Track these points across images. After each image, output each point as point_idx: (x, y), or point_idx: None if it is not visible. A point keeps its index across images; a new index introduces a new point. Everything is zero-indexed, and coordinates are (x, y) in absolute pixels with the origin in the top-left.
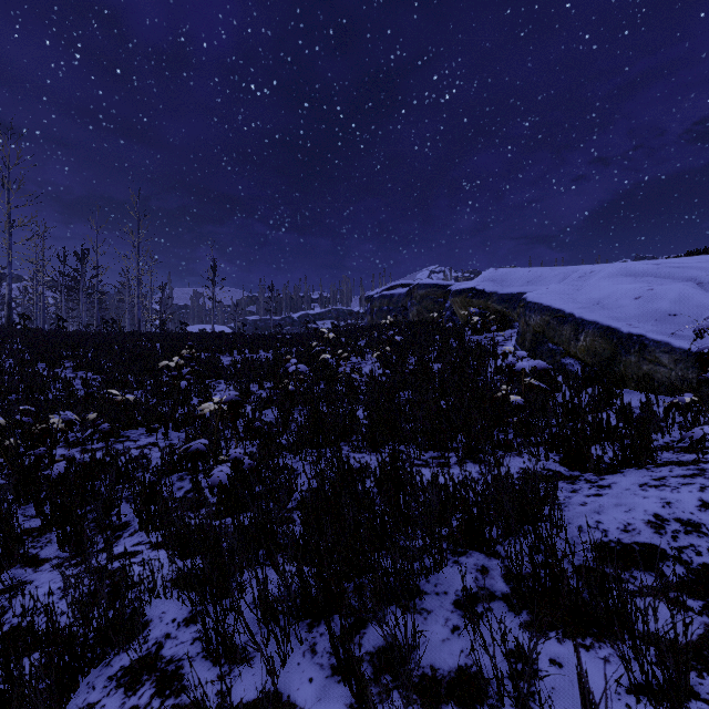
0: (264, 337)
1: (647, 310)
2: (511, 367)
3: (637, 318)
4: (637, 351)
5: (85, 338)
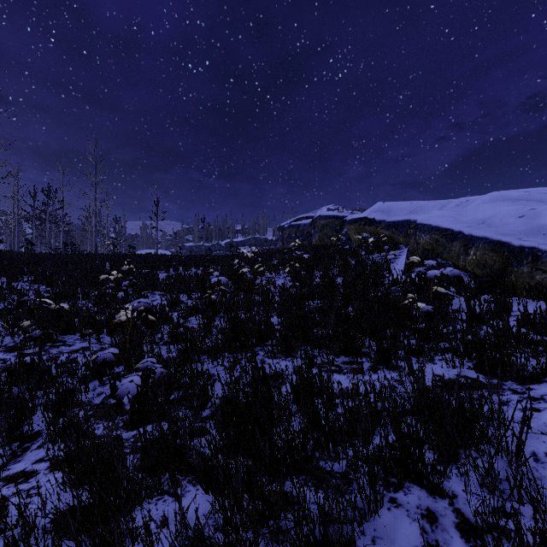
0: (195, 257)
1: (533, 226)
2: (420, 275)
3: (525, 233)
4: (530, 262)
5: (47, 257)
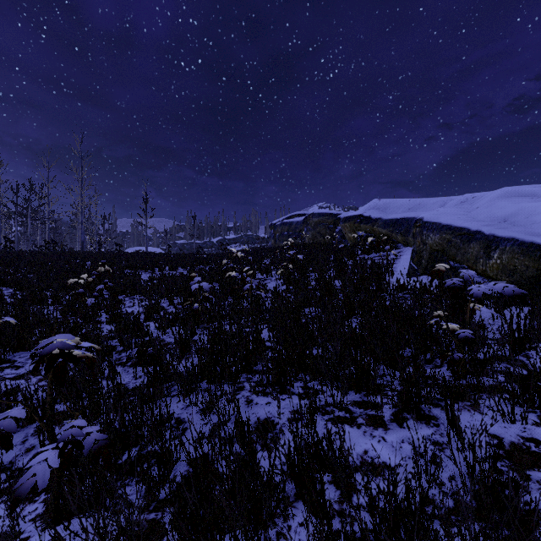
0: (184, 256)
1: None
2: (455, 290)
3: None
4: None
5: (23, 256)
